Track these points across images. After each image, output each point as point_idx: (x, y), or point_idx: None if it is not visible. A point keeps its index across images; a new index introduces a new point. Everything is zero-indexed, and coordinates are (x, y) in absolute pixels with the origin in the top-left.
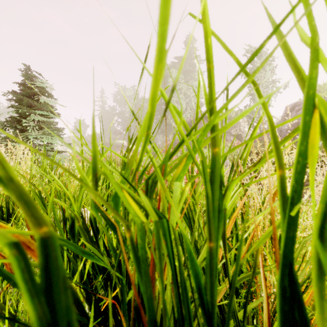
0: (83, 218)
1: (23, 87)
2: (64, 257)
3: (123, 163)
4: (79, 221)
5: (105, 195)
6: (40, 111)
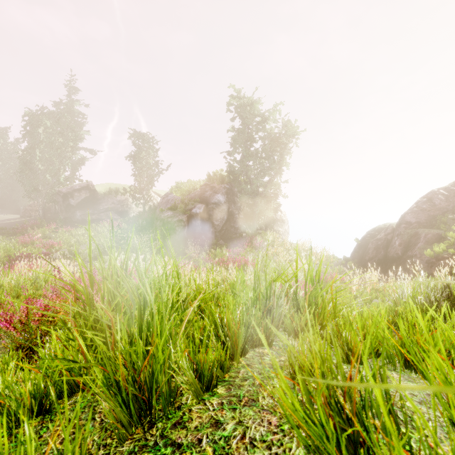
0: None
1: None
2: None
3: None
4: None
5: None
6: None
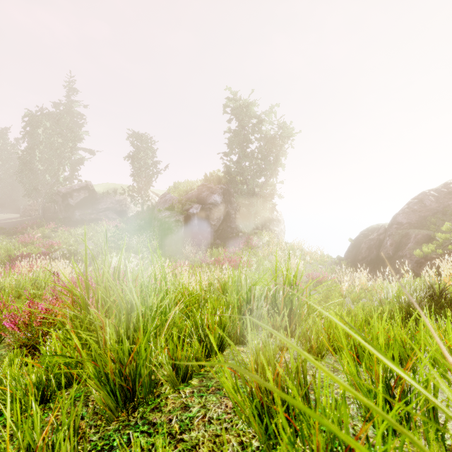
0: None
1: None
2: None
3: None
4: None
5: None
6: None
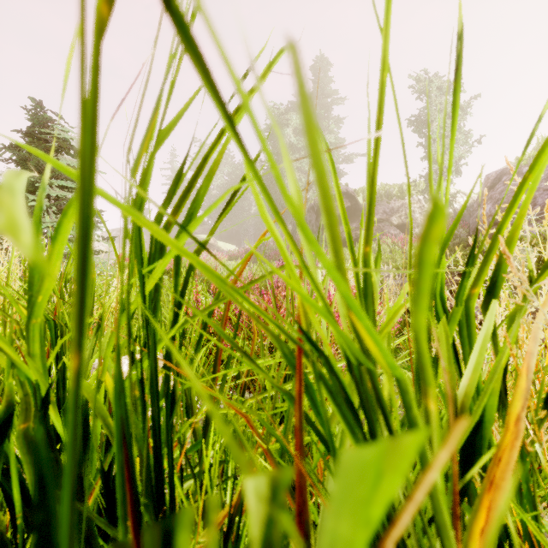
0: (43, 407)
1: (29, 138)
2: (12, 500)
3: (155, 244)
4: (29, 416)
5: (111, 340)
6: (60, 181)
